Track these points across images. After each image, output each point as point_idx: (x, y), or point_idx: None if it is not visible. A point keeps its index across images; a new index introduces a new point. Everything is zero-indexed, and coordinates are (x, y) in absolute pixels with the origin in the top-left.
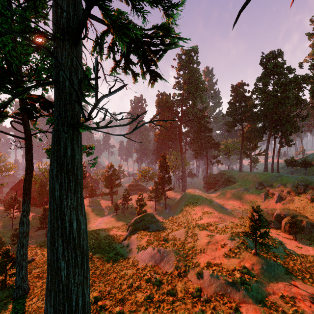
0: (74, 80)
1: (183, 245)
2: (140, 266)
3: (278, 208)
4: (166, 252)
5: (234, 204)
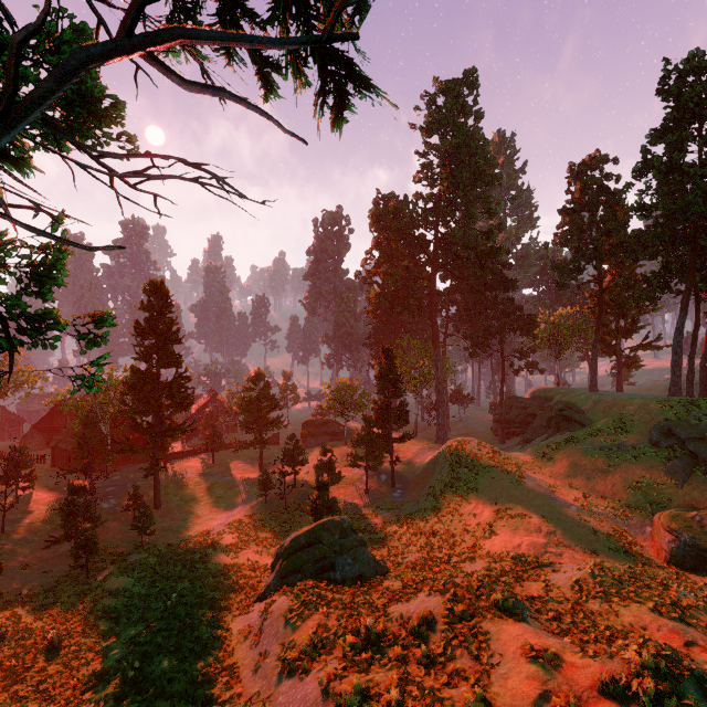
0: None
1: (435, 702)
2: None
3: None
4: None
5: (586, 489)
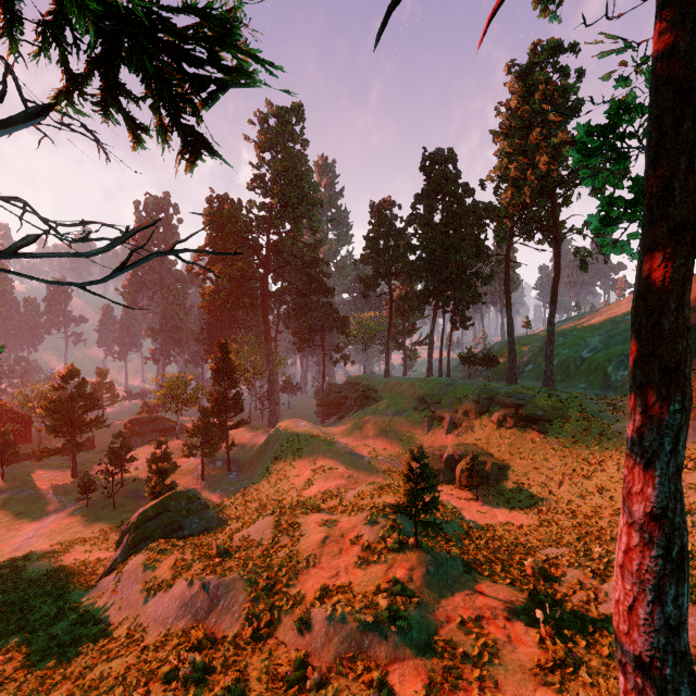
0: None
1: (267, 558)
2: (150, 639)
3: (451, 445)
4: (223, 587)
5: (375, 445)
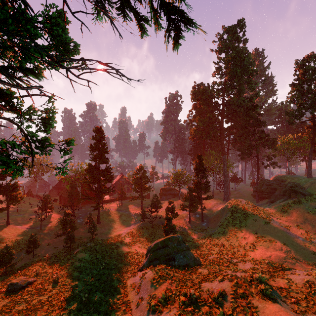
0: None
1: None
2: None
3: None
4: None
5: (307, 229)
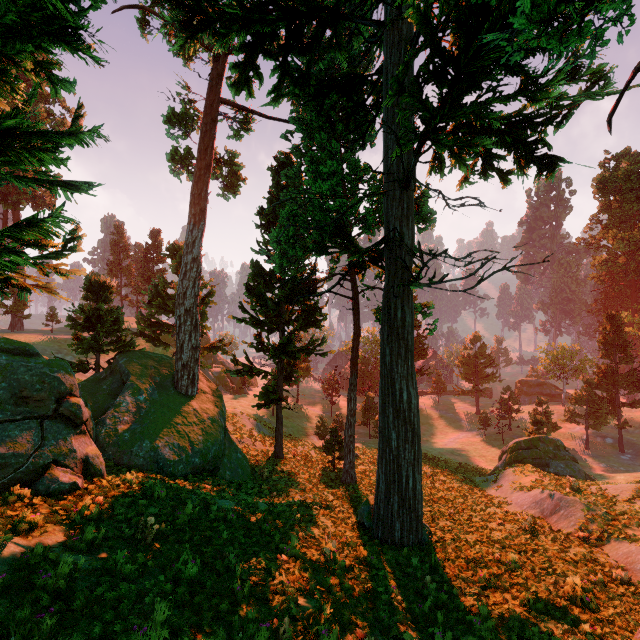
0: (404, 231)
1: (611, 502)
2: (510, 510)
3: None
4: (564, 501)
5: None
